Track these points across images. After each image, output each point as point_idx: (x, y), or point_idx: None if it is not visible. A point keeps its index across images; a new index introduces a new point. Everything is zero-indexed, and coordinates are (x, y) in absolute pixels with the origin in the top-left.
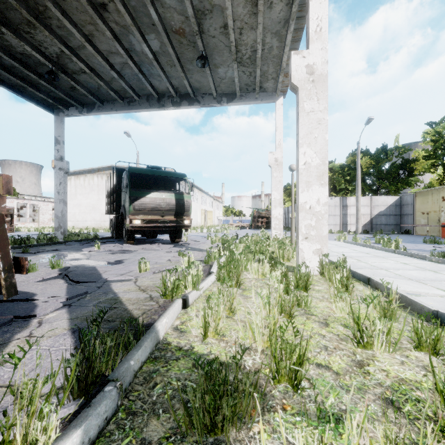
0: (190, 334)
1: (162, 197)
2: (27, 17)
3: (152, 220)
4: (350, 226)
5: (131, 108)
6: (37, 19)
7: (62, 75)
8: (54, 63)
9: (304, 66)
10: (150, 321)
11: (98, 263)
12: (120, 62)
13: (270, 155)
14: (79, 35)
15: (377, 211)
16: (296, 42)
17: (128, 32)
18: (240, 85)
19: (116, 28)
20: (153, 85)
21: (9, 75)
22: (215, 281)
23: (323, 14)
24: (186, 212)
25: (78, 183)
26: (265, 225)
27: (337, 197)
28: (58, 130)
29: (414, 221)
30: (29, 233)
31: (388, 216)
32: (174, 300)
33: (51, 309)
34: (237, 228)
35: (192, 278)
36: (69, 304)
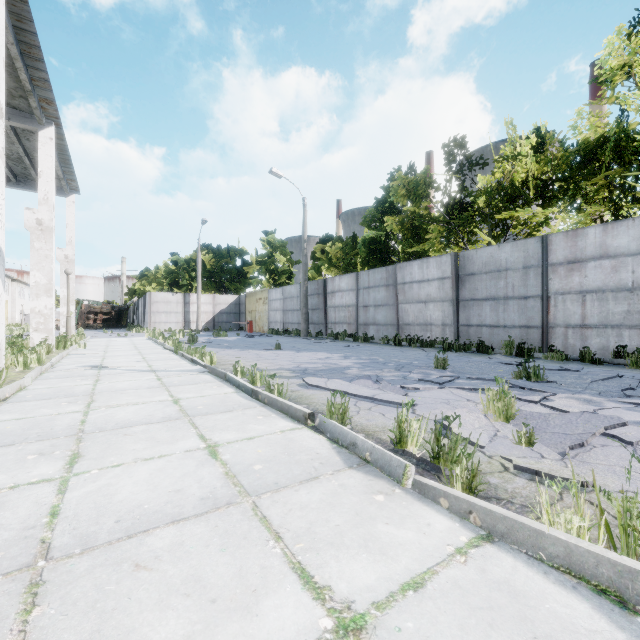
0: None
1: None
2: None
3: None
4: (193, 324)
5: None
6: None
7: None
8: None
9: (35, 219)
10: None
11: None
12: None
13: (59, 251)
14: None
15: (219, 309)
16: (69, 165)
17: None
18: (16, 172)
19: None
20: None
21: None
22: None
23: (50, 189)
24: None
25: None
26: (101, 324)
27: (180, 294)
28: None
29: (246, 319)
30: None
31: (229, 314)
32: None
33: None
34: None
35: None
36: None
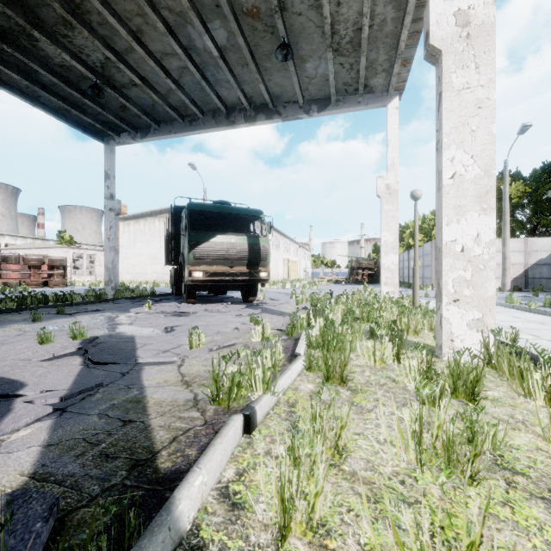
0: (251, 515)
1: (230, 241)
2: (61, 13)
3: (218, 272)
4: None
5: (194, 128)
6: (74, 14)
7: (109, 90)
8: (99, 75)
9: (452, 13)
10: (179, 464)
11: (140, 331)
12: (178, 67)
13: (379, 180)
14: (125, 32)
15: (534, 259)
16: (422, 8)
17: (186, 21)
18: (337, 86)
19: (170, 17)
20: (220, 95)
21: (49, 95)
22: (302, 369)
23: None
24: (263, 261)
25: (138, 228)
26: (367, 279)
27: None
28: (109, 162)
29: None
30: (83, 288)
31: None
32: (232, 410)
33: (27, 420)
34: (330, 283)
35: (263, 372)
36: (63, 409)
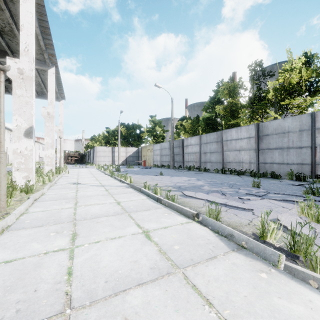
0: None
1: None
2: None
3: None
4: (116, 162)
5: None
6: None
7: None
8: None
9: (46, 112)
10: None
11: None
12: None
13: (56, 127)
14: None
15: (128, 155)
16: (61, 86)
17: None
18: (37, 90)
19: None
20: None
21: None
22: None
23: (53, 97)
24: None
25: None
26: (74, 162)
27: (110, 147)
28: None
29: (141, 159)
30: None
31: (133, 157)
32: None
33: None
34: None
35: None
36: None
